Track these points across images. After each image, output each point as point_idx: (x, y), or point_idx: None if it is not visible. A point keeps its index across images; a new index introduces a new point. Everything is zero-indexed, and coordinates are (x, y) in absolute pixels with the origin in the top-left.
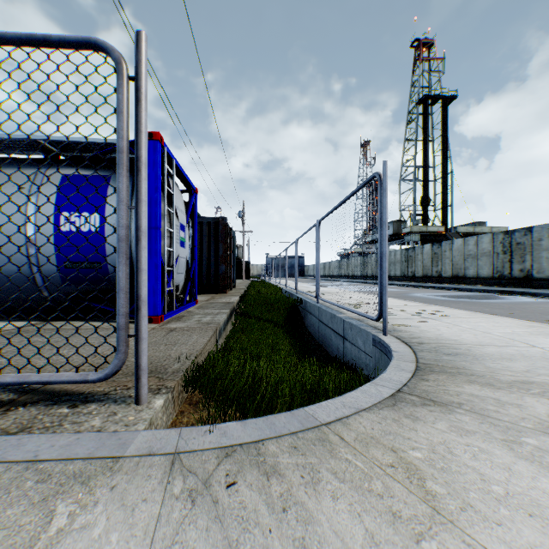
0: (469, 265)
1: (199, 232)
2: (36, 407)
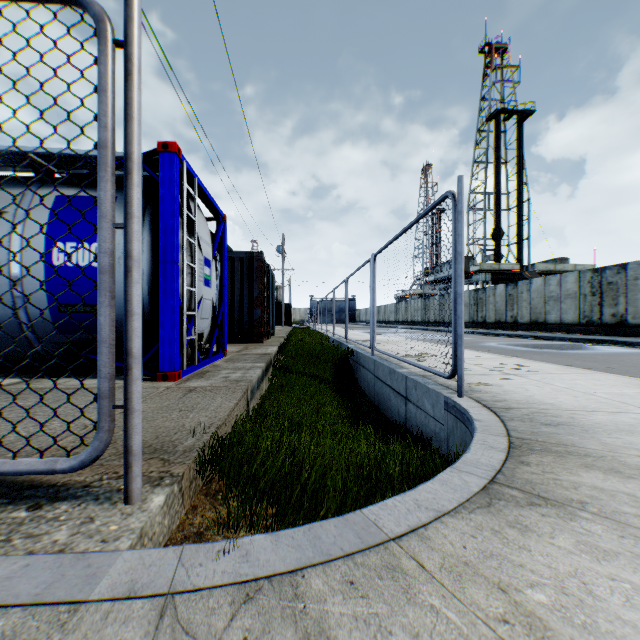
0: (551, 309)
1: (230, 269)
2: None
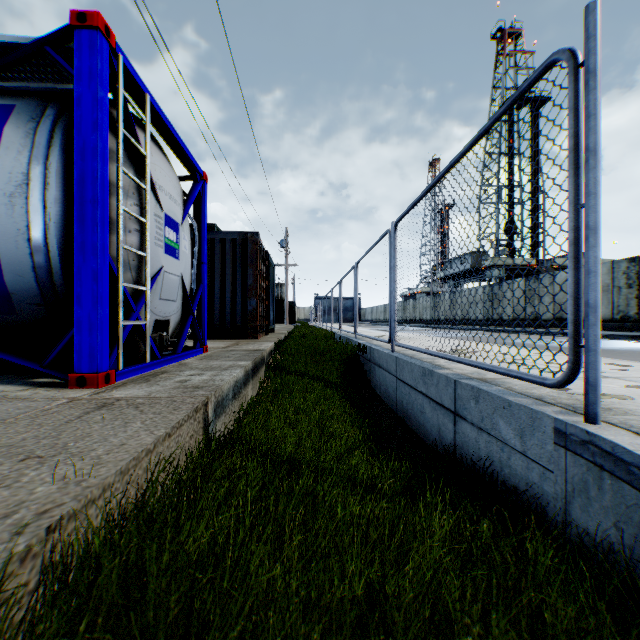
0: None
1: (220, 252)
2: None
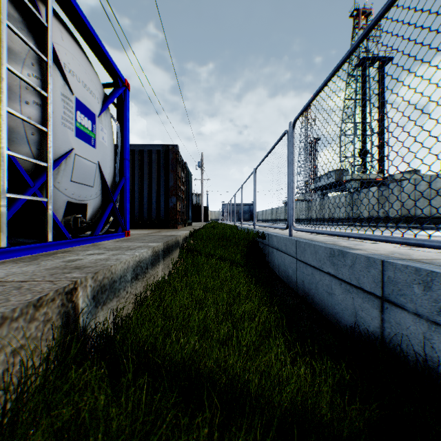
0: (421, 205)
1: (148, 161)
2: None
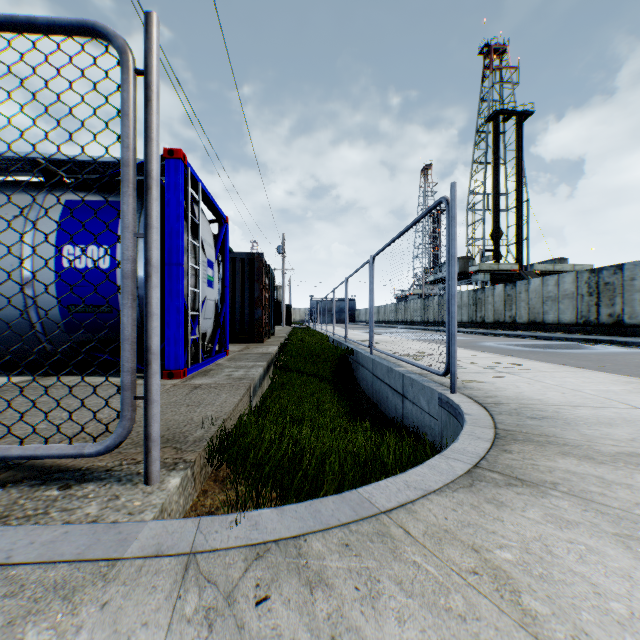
0: (549, 309)
1: (231, 269)
2: (18, 487)
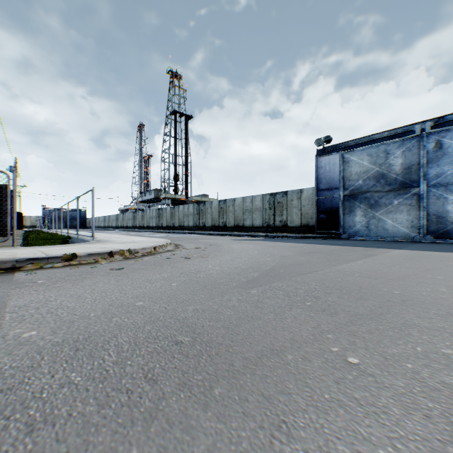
0: (186, 220)
1: None
2: None
